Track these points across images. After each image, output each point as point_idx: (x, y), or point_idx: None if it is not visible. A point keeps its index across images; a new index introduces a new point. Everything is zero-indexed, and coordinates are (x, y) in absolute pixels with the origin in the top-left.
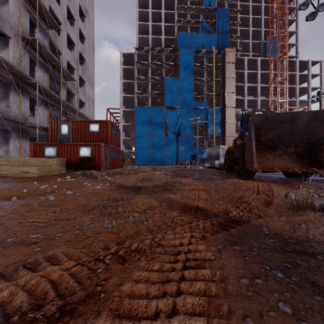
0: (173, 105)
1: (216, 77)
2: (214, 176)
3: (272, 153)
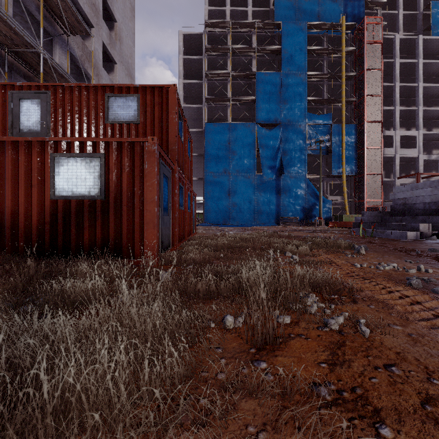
0: (271, 120)
1: None
2: None
3: None
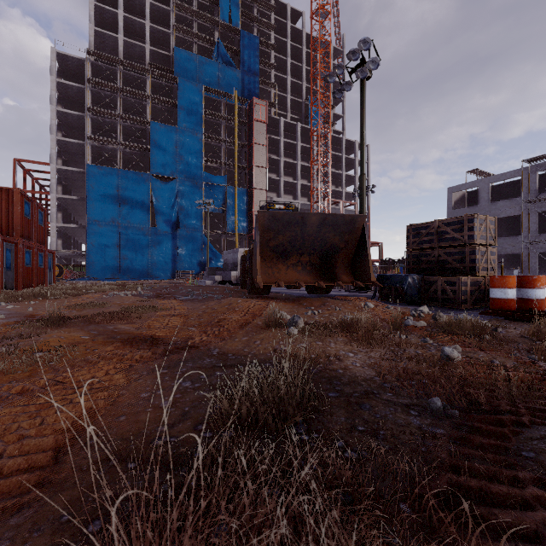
0: (167, 173)
1: (240, 138)
2: (217, 295)
3: (285, 263)
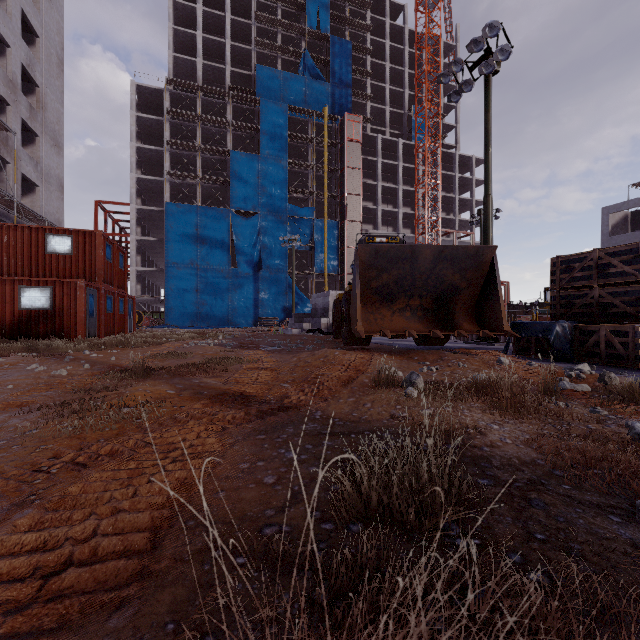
0: (249, 208)
1: (330, 163)
2: (308, 346)
3: (390, 307)
